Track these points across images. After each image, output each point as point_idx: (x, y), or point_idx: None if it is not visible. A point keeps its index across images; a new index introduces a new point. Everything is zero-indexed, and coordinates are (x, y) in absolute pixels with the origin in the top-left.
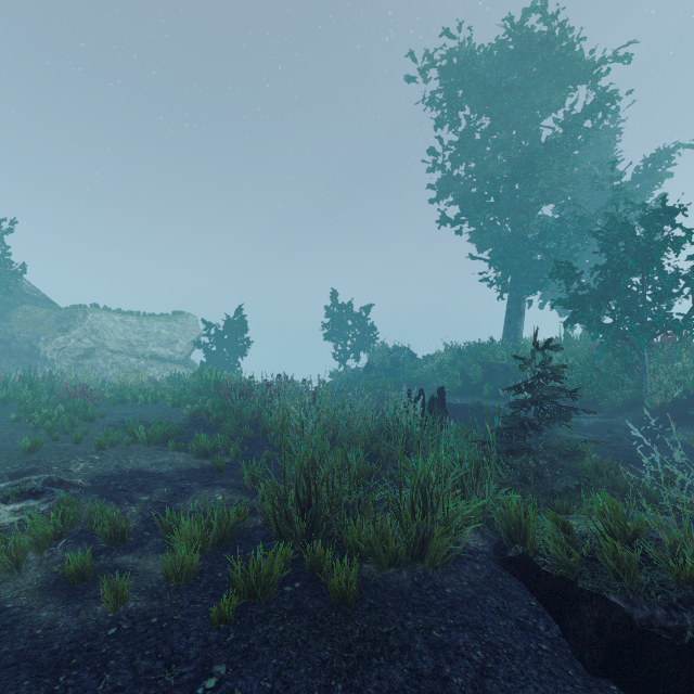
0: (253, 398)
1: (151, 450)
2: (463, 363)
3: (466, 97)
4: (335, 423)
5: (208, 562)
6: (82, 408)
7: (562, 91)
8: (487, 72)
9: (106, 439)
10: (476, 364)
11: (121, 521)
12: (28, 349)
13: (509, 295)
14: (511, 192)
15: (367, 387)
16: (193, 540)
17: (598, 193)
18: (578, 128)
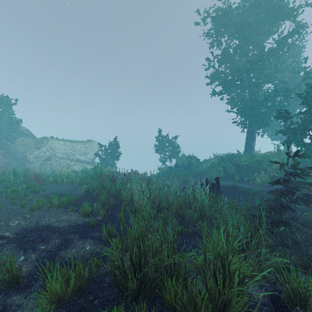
0: (117, 182)
1: (59, 211)
2: (224, 164)
3: (226, 30)
4: (159, 197)
5: (65, 310)
6: (33, 186)
7: (276, 24)
8: (236, 17)
9: (35, 205)
10: (231, 164)
11: (17, 270)
12: (22, 157)
13: (247, 129)
14: (249, 77)
15: (175, 175)
16: (55, 293)
17: (292, 78)
18: (285, 42)
